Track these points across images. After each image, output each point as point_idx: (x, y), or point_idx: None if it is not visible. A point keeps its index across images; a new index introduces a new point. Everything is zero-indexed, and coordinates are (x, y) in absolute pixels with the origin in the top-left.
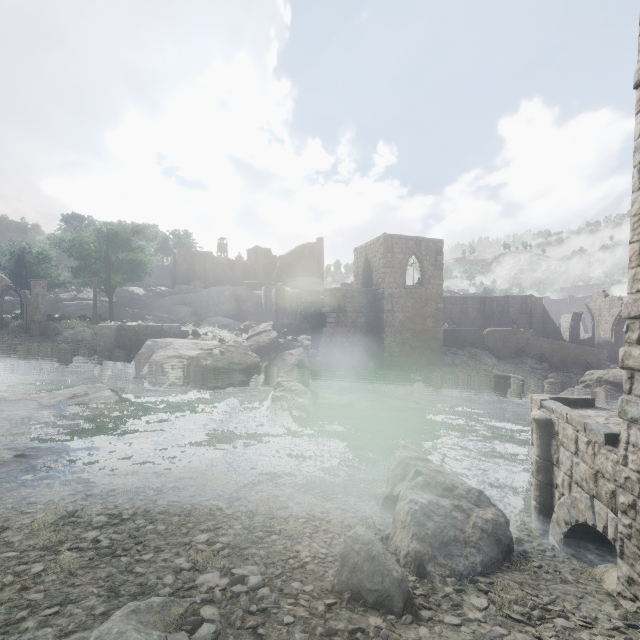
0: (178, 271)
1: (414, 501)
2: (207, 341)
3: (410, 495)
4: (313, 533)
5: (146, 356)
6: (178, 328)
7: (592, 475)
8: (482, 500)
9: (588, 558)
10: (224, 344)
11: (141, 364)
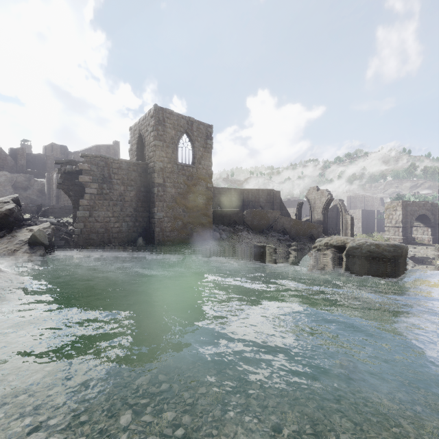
0: None
1: None
2: None
3: None
4: None
5: None
6: None
7: None
8: None
9: None
10: None
11: None
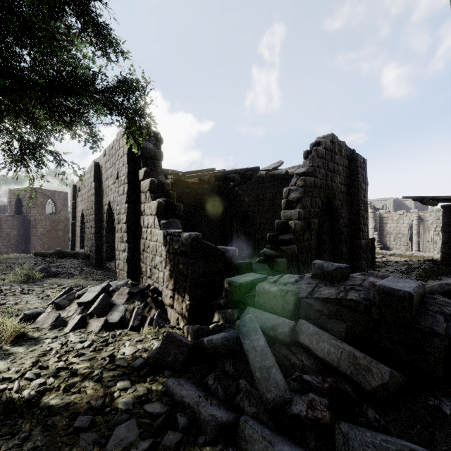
0: None
1: None
2: None
3: None
4: None
5: None
6: None
7: None
8: None
9: None
10: None
11: None
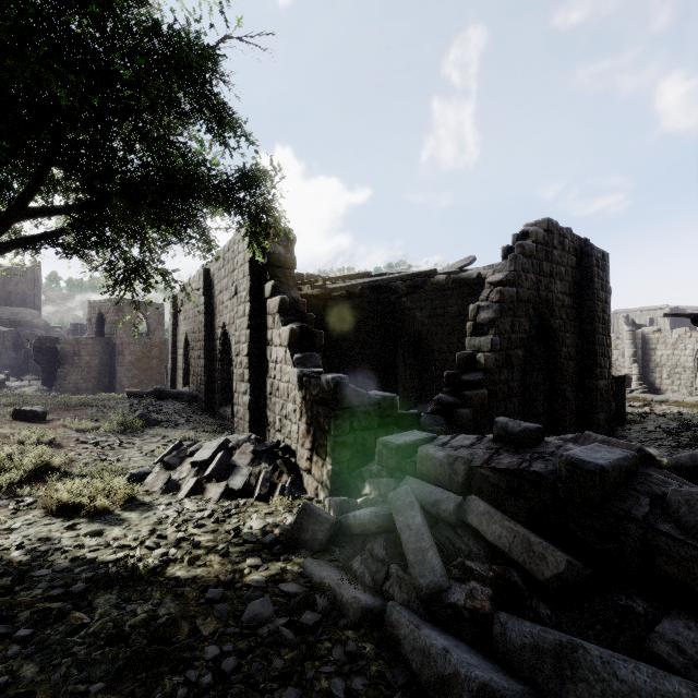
0: None
1: None
2: None
3: None
4: None
5: None
6: None
7: None
8: None
9: None
10: None
11: None
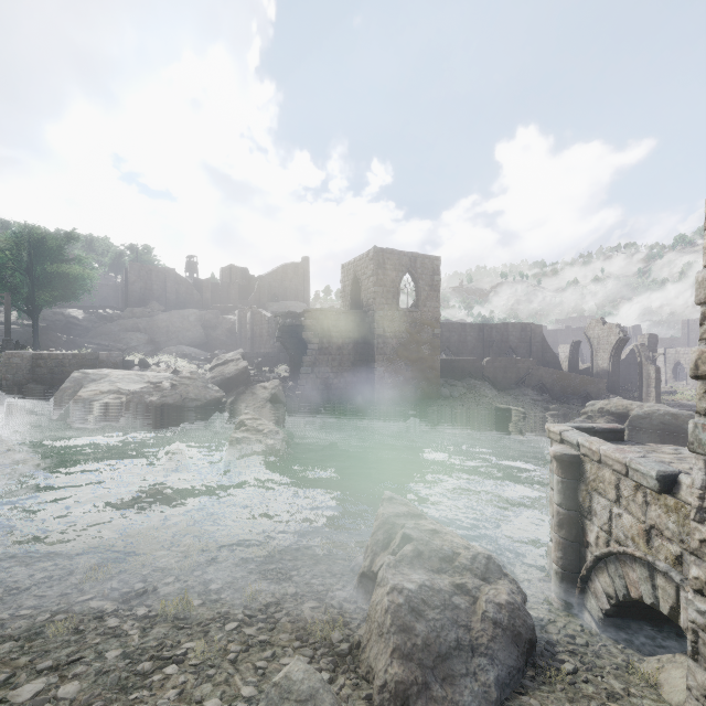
0: (130, 290)
1: (397, 589)
2: (158, 373)
3: (392, 578)
4: (241, 651)
5: (71, 392)
6: (119, 356)
7: (639, 532)
8: (491, 570)
9: (628, 642)
10: (177, 375)
11: (63, 402)
